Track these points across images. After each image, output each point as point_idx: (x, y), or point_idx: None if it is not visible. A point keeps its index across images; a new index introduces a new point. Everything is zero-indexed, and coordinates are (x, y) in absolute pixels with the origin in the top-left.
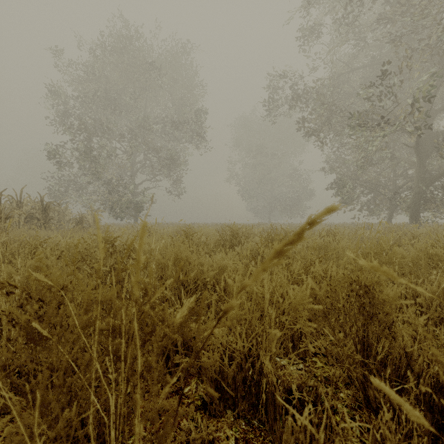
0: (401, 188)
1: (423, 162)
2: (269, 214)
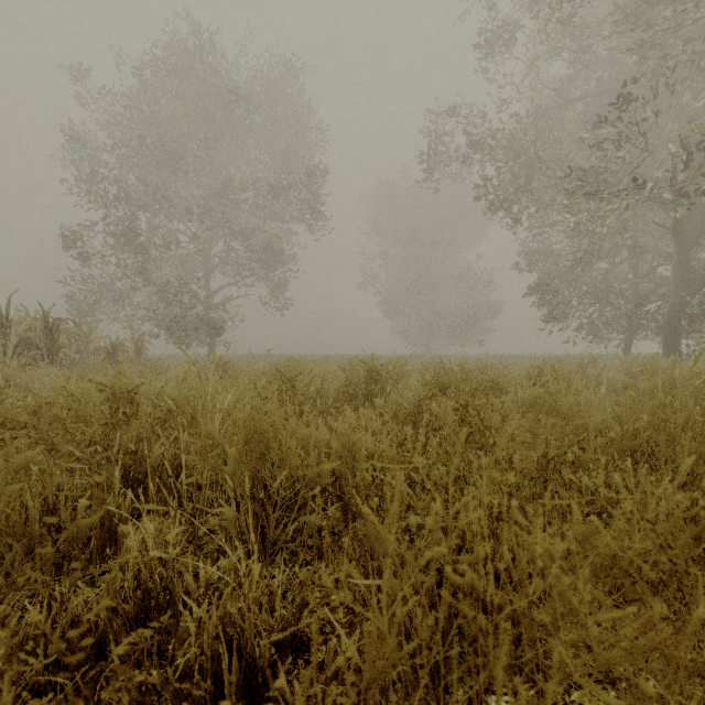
0: (647, 297)
1: (686, 254)
2: (428, 340)
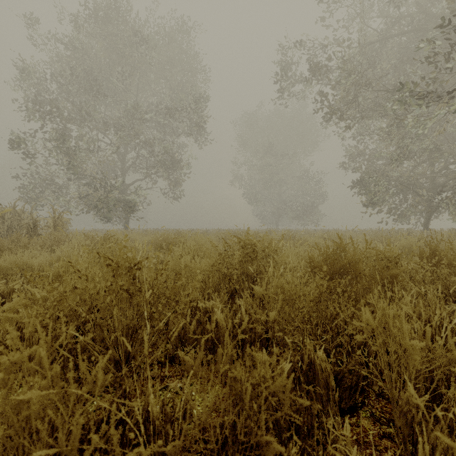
0: (443, 186)
1: None
2: (277, 220)
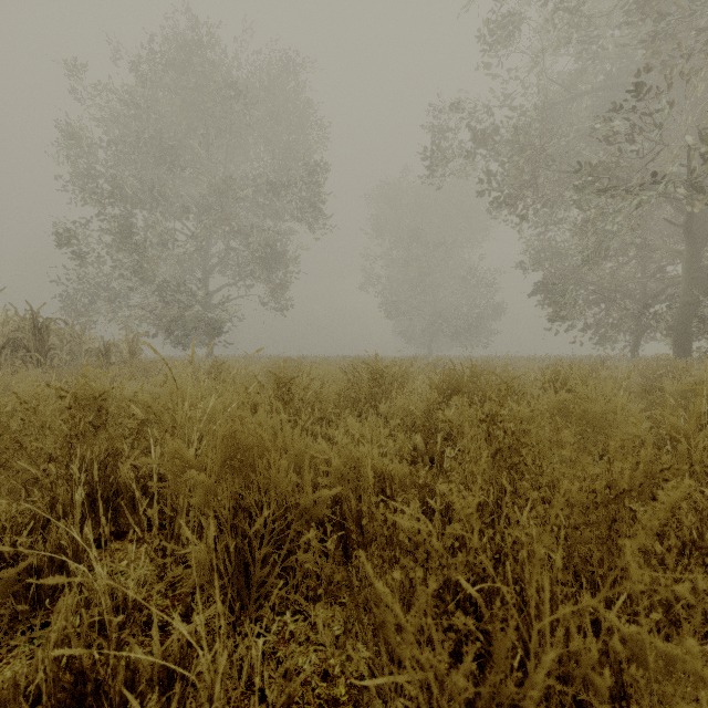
0: (656, 297)
1: (697, 252)
2: (430, 342)
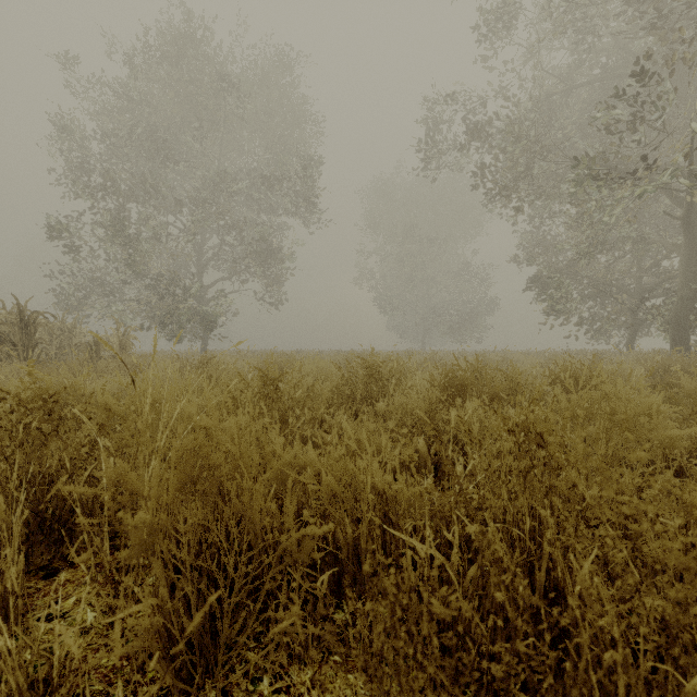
0: (652, 291)
1: (695, 245)
2: (423, 336)
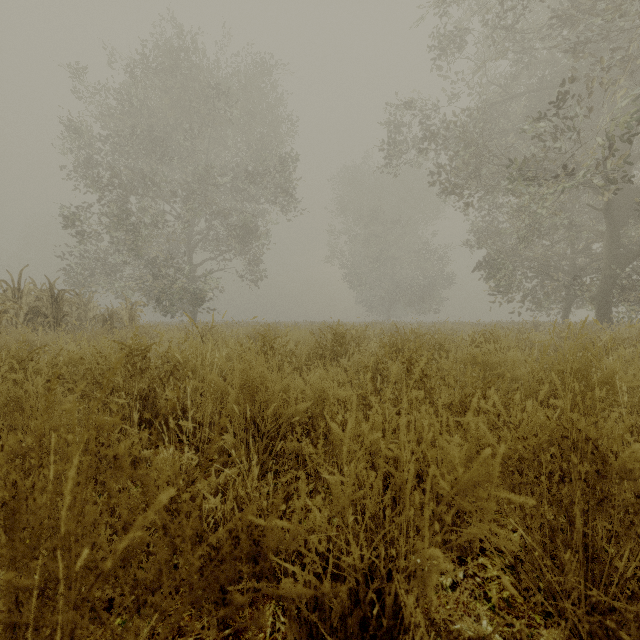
0: (583, 270)
1: (616, 232)
2: (388, 309)
